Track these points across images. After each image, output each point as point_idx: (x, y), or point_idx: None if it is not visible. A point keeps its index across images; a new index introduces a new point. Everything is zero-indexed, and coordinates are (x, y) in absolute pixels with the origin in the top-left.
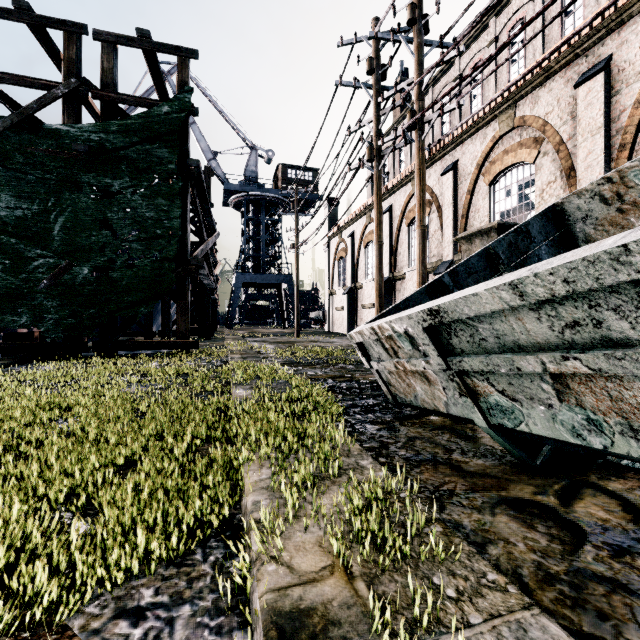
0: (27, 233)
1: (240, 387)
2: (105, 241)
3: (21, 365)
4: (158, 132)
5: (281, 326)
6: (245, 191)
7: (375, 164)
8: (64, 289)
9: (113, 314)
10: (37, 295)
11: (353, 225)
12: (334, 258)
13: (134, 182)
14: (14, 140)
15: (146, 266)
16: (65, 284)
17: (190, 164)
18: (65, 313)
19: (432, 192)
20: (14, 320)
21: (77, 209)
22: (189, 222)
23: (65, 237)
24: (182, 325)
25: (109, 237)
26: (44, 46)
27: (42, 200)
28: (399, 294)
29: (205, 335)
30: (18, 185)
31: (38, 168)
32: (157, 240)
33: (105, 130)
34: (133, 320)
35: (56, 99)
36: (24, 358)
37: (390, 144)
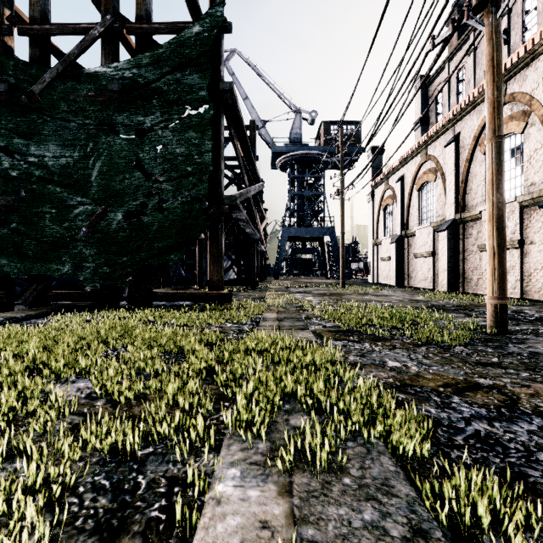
0: (70, 181)
1: (239, 446)
2: (137, 184)
3: (51, 316)
4: (189, 57)
5: (323, 277)
6: (290, 152)
7: (488, 11)
8: (100, 236)
9: (144, 262)
10: (77, 243)
11: (402, 168)
12: (379, 207)
13: (165, 116)
14: (60, 89)
15: (176, 208)
16: (101, 231)
17: (222, 88)
18: (101, 261)
19: (530, 99)
20: (58, 269)
21: (112, 152)
22: (223, 157)
23: (101, 182)
24: (214, 274)
25: (141, 179)
26: (94, 2)
27: (82, 146)
28: (469, 239)
29: (250, 285)
30: (63, 134)
31: (79, 114)
32: (187, 178)
33: (138, 65)
34: (164, 269)
35: (94, 41)
36: (60, 308)
37: (444, 78)
